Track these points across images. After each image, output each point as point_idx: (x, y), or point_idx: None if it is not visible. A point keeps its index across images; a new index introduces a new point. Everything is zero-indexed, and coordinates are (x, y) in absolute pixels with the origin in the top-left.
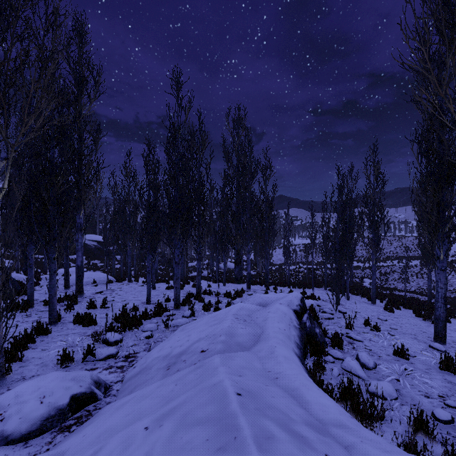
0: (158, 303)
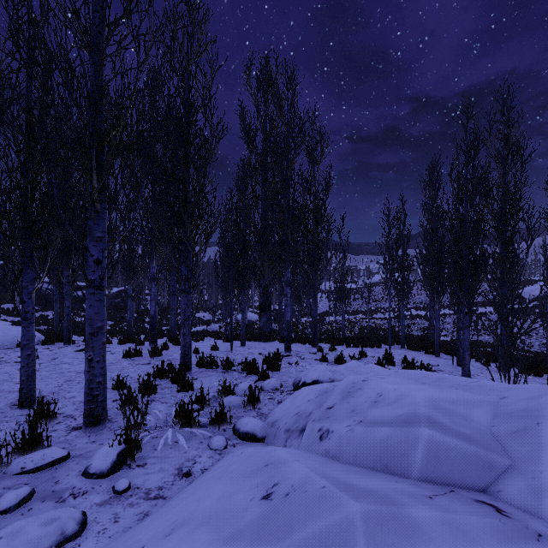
0: (38, 408)
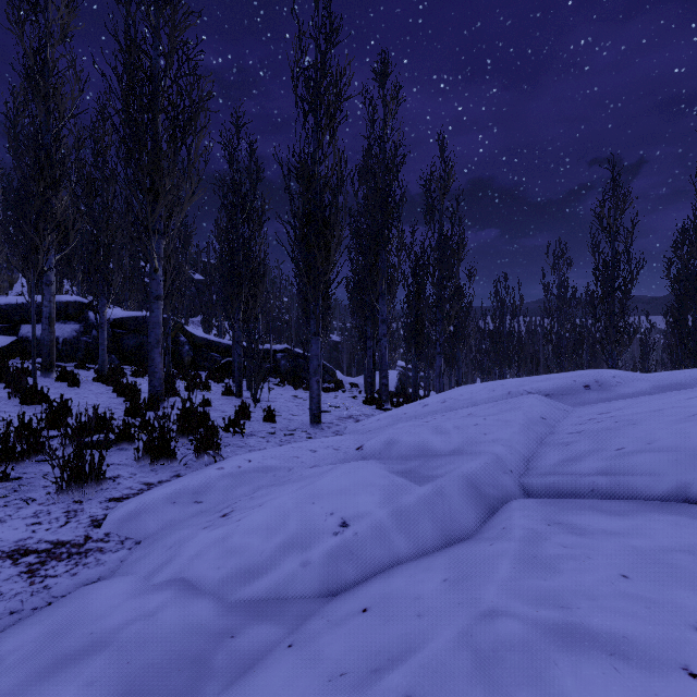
0: None
